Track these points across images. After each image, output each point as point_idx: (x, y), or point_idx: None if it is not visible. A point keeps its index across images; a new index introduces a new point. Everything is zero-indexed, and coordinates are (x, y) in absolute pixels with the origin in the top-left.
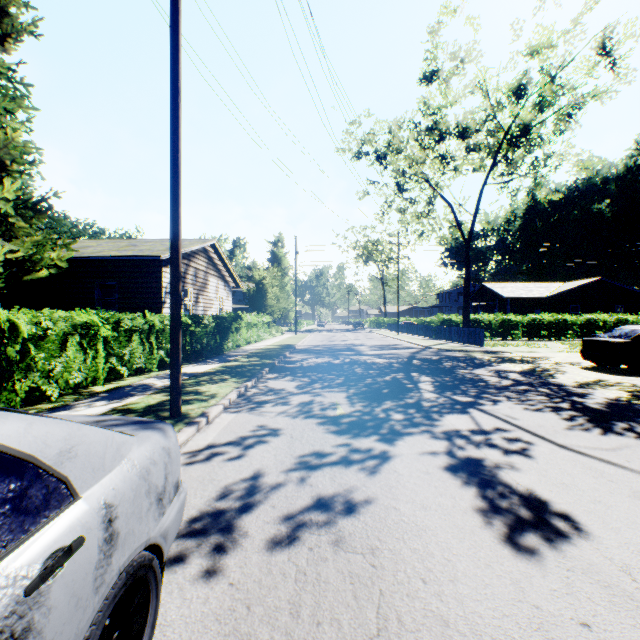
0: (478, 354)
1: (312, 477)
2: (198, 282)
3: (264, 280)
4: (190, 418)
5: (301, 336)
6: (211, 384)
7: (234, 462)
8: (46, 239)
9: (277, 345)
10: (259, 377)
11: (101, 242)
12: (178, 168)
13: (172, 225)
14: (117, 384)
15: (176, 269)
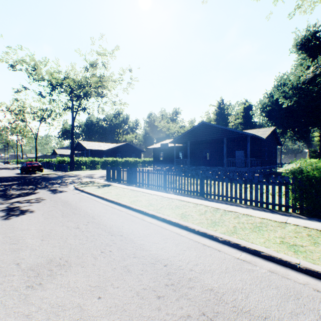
0: None
1: None
2: None
3: None
4: None
5: None
6: None
7: None
8: None
9: None
10: None
11: None
12: None
13: None
14: None
15: None
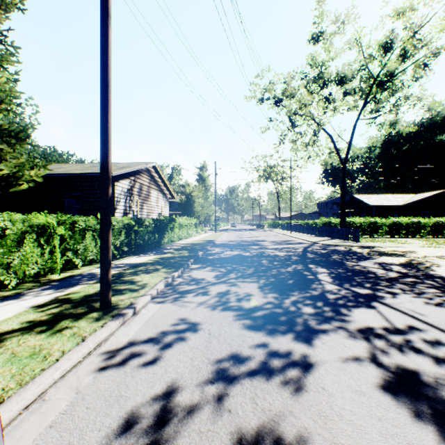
0: (357, 248)
1: (230, 396)
2: (143, 194)
3: (192, 193)
4: (117, 310)
5: (219, 234)
6: (145, 274)
7: (148, 368)
8: (28, 161)
9: (201, 240)
10: (185, 267)
11: (73, 165)
12: (107, 83)
13: (102, 134)
14: (72, 273)
15: (105, 174)
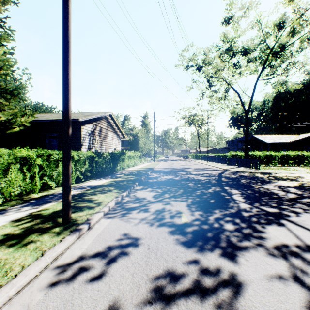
0: (259, 174)
1: None
2: (102, 134)
3: (138, 134)
4: (75, 225)
5: (157, 163)
6: (101, 194)
7: (94, 284)
8: (20, 111)
9: (144, 168)
10: (131, 189)
11: (53, 114)
12: (68, 44)
13: (63, 85)
14: (48, 192)
15: (66, 117)
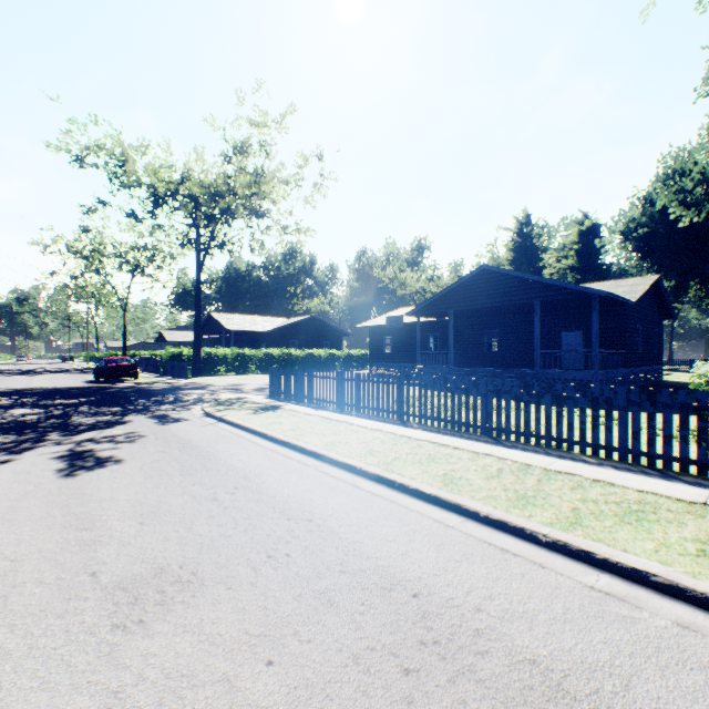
0: None
1: None
2: None
3: None
4: None
5: None
6: None
7: None
8: None
9: None
10: None
11: None
12: None
13: None
14: None
15: None
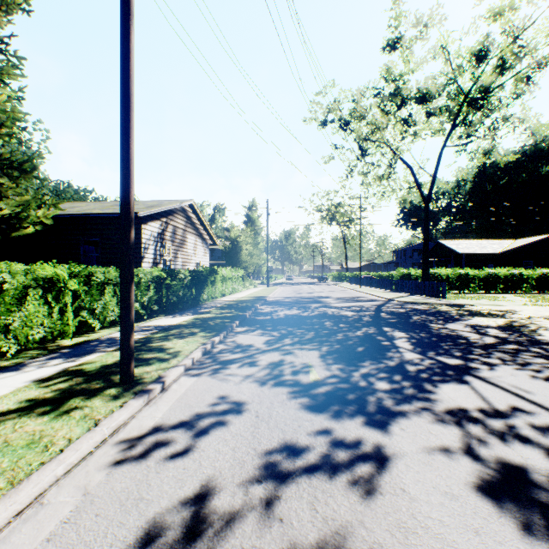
0: (443, 307)
1: (282, 500)
2: (177, 239)
3: (238, 238)
4: (141, 385)
5: (272, 289)
6: (178, 339)
7: (178, 461)
8: (35, 199)
9: (249, 297)
10: (228, 331)
11: (90, 203)
12: (129, 98)
13: (122, 164)
14: (88, 337)
15: (126, 214)
